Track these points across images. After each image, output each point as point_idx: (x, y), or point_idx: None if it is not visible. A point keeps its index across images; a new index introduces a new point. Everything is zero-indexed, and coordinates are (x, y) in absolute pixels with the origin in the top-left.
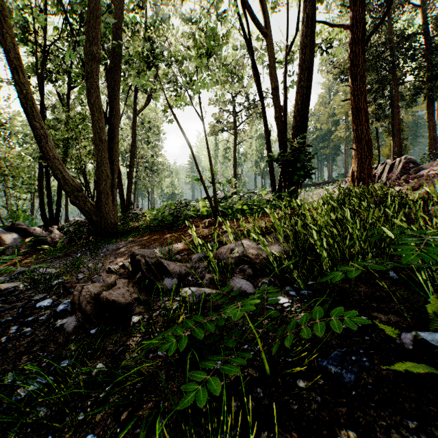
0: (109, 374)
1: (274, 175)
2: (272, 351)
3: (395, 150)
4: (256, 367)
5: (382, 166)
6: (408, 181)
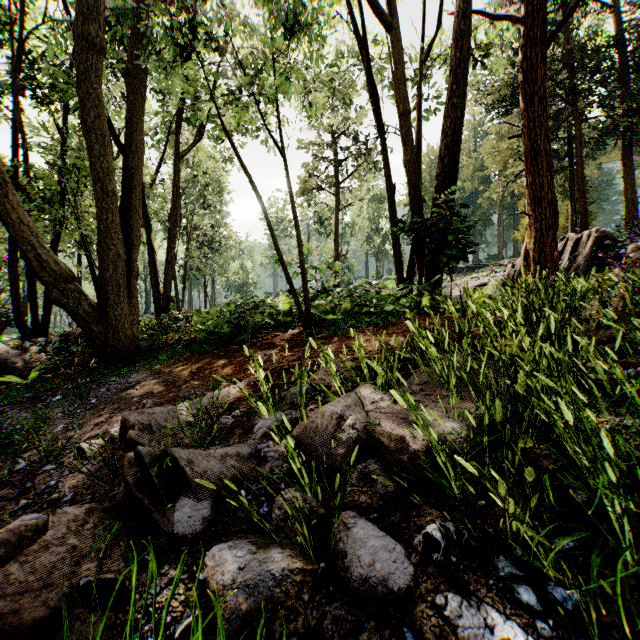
0: None
1: (400, 256)
2: None
3: (574, 219)
4: None
5: (562, 243)
6: None
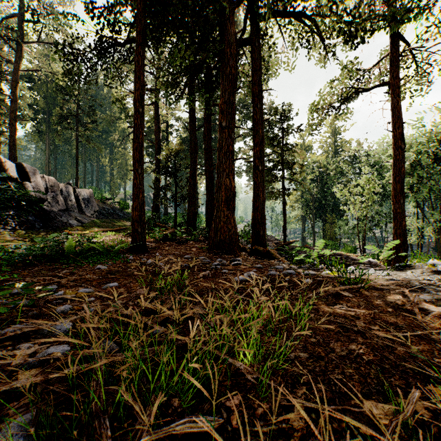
0: None
1: None
2: None
3: None
4: None
5: None
6: None
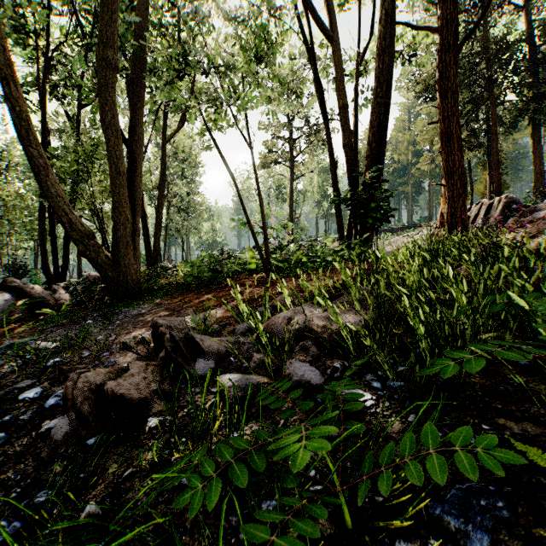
0: (106, 519)
1: (341, 218)
2: (358, 497)
3: (492, 187)
4: (330, 516)
5: (477, 207)
6: (522, 226)
